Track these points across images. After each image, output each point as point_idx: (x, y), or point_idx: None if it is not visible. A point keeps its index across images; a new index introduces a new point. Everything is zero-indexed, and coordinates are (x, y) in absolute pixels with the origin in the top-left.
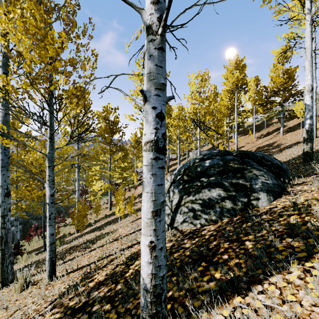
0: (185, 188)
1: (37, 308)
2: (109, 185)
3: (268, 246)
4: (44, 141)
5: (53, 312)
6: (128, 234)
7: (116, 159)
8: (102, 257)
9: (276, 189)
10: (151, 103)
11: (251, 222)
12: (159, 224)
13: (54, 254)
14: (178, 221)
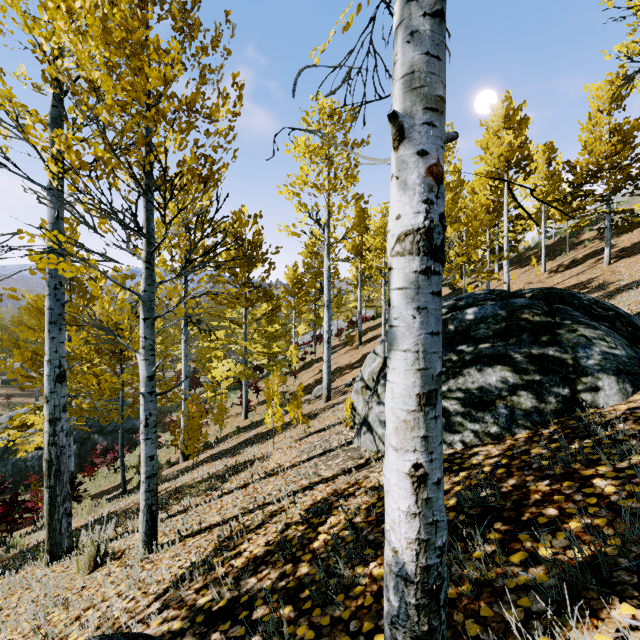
0: None
1: (130, 607)
2: (245, 368)
3: None
4: (123, 278)
5: (164, 617)
6: (296, 463)
7: (258, 317)
8: (249, 508)
9: (637, 369)
10: (414, 143)
11: (595, 438)
12: (433, 424)
13: (154, 499)
14: None
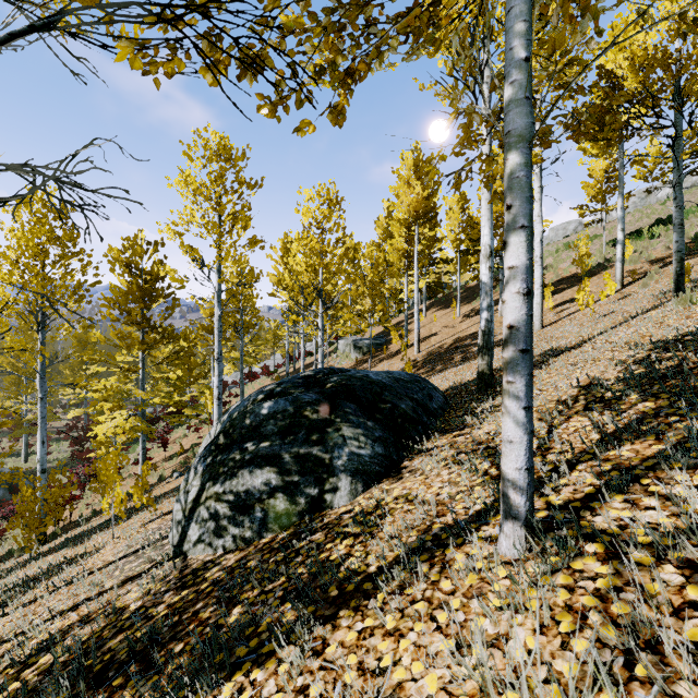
0: (214, 464)
1: None
2: (140, 422)
3: (253, 621)
4: None
5: None
6: (105, 565)
7: (160, 361)
8: (5, 638)
9: (374, 467)
10: None
11: (285, 552)
12: None
13: None
14: (191, 538)
